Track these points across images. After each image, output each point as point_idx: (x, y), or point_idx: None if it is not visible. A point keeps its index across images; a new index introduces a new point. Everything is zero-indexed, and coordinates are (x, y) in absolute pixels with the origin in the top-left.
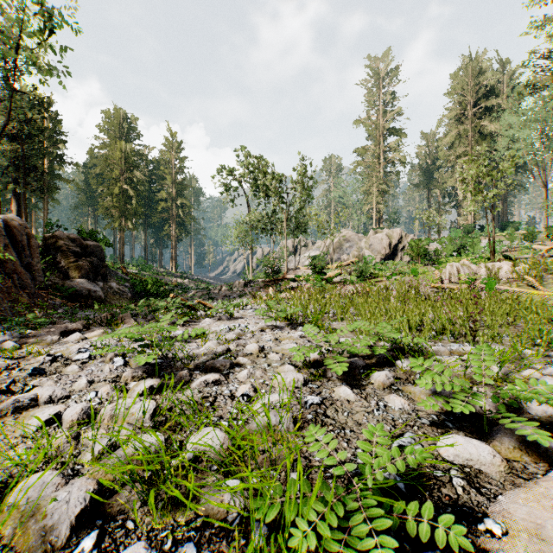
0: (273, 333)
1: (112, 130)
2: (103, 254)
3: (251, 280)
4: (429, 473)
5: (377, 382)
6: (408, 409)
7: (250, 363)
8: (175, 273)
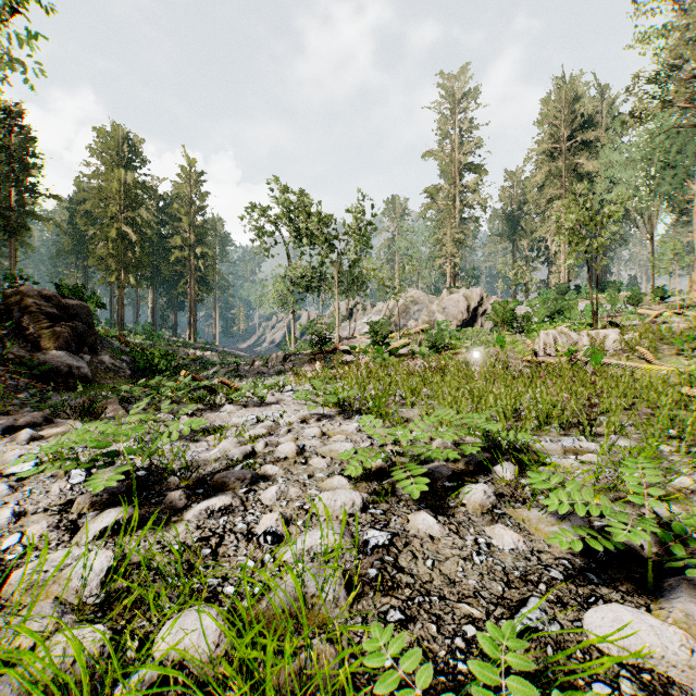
0: (319, 426)
1: (108, 154)
2: (91, 317)
3: (292, 352)
4: (586, 690)
5: (471, 503)
6: (524, 551)
7: (282, 473)
8: (194, 343)
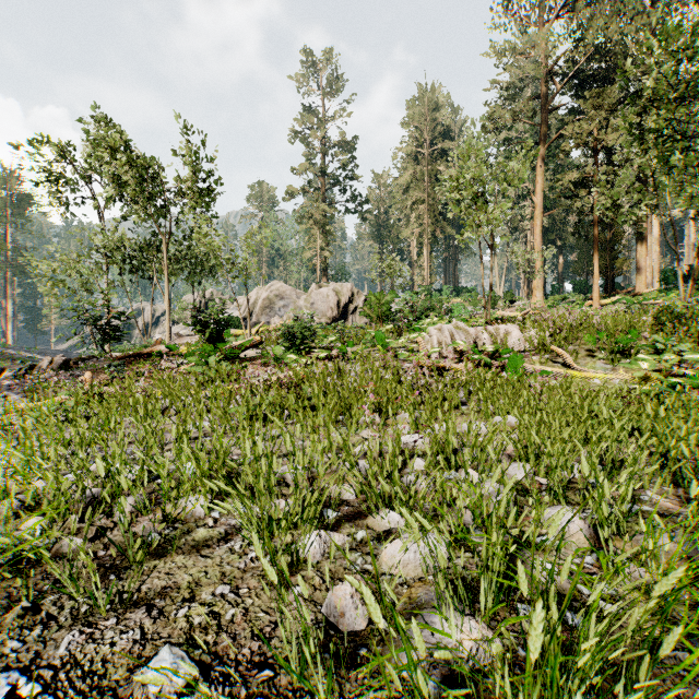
0: None
1: None
2: None
3: (92, 355)
4: None
5: None
6: None
7: None
8: None
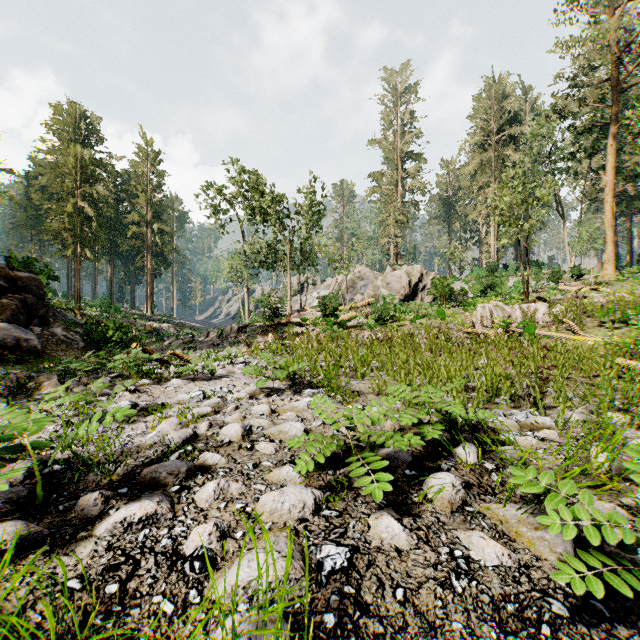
0: (268, 402)
1: (64, 131)
2: (43, 290)
3: (246, 324)
4: None
5: (439, 499)
6: (510, 568)
7: (224, 462)
8: (151, 316)
